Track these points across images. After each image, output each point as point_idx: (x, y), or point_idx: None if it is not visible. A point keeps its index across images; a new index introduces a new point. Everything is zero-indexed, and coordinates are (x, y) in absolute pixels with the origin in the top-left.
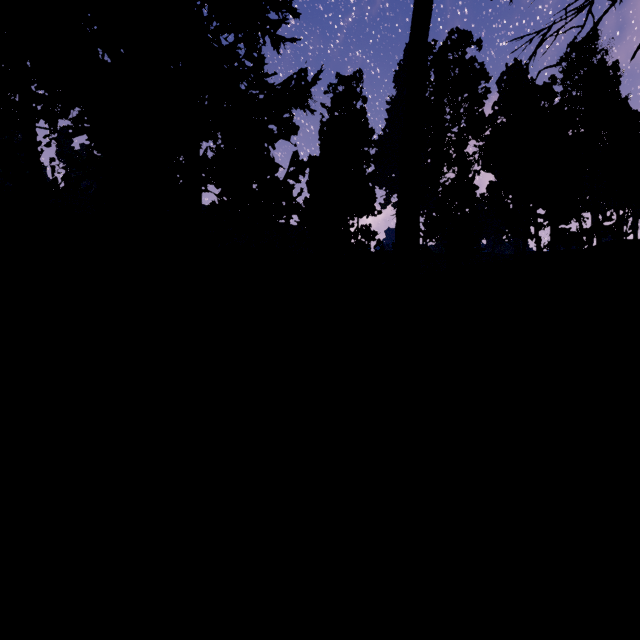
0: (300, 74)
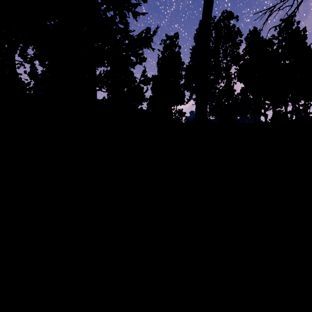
0: (147, 30)
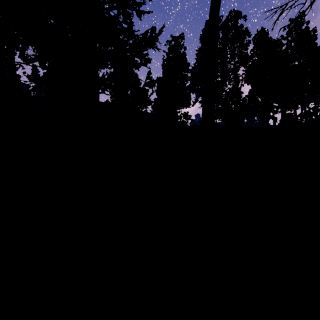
0: (152, 29)
